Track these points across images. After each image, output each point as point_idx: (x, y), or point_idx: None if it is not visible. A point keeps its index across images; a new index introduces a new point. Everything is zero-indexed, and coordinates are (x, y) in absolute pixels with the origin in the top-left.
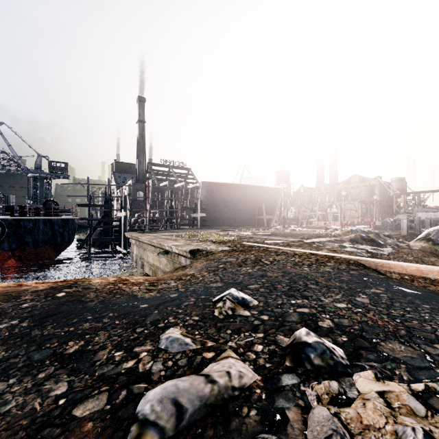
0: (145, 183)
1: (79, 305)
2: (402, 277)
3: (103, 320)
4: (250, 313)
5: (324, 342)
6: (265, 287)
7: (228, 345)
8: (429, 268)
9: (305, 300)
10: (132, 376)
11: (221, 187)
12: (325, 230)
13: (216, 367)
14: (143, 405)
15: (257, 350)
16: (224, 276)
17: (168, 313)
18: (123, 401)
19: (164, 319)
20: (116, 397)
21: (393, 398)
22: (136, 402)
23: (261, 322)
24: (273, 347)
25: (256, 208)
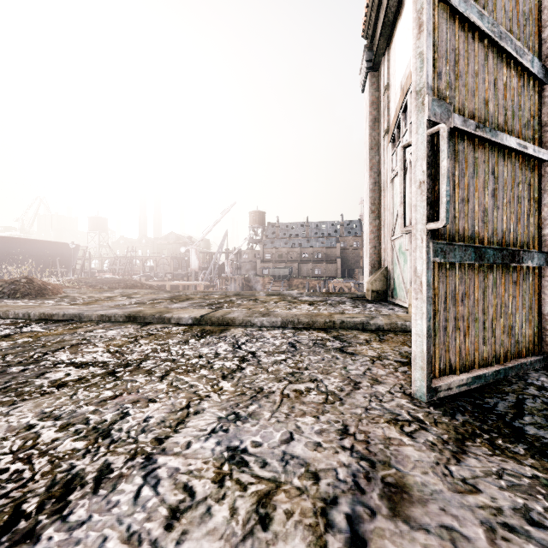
0: None
1: None
2: None
3: None
4: None
5: None
6: None
7: None
8: None
9: None
10: None
11: (5, 241)
12: None
13: None
14: None
15: None
16: None
17: None
18: None
19: None
20: None
21: None
22: None
23: None
24: None
25: (50, 261)
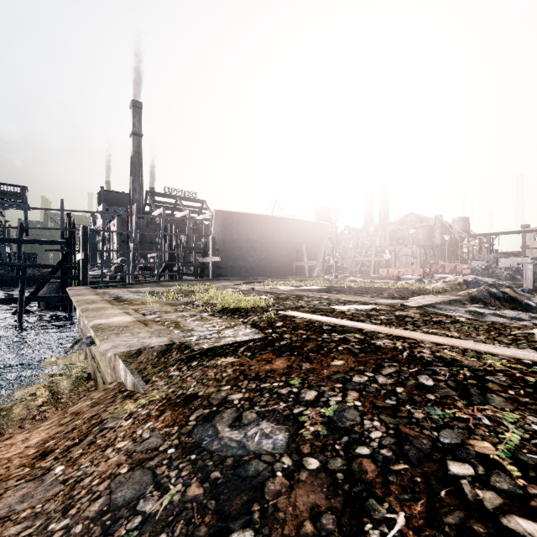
0: (126, 210)
1: None
2: None
3: None
4: None
5: None
6: None
7: None
8: None
9: None
10: None
11: (244, 219)
12: (397, 281)
13: None
14: None
15: None
16: None
17: None
18: None
19: None
20: None
21: None
22: None
23: None
24: None
25: (294, 250)
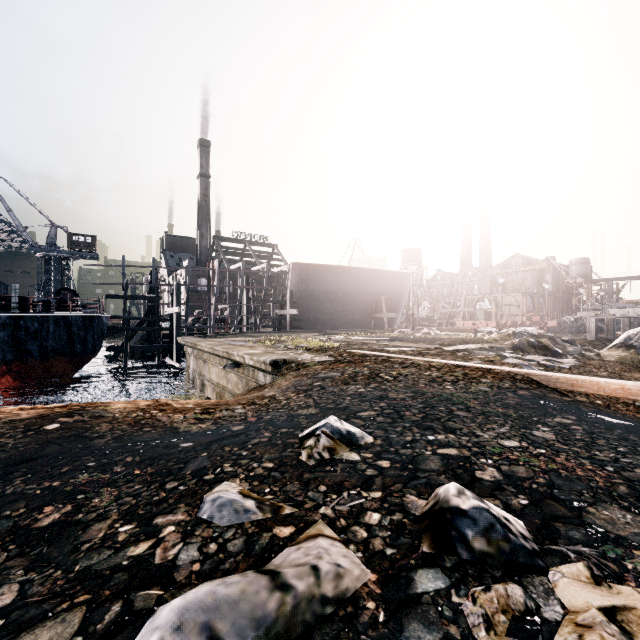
0: (208, 265)
1: (79, 444)
2: (592, 402)
3: (114, 469)
4: (360, 457)
5: (490, 508)
6: (386, 415)
7: (320, 513)
8: (639, 386)
9: (451, 434)
10: (139, 572)
11: (320, 271)
12: (474, 333)
13: (294, 555)
14: (144, 638)
15: (371, 521)
16: (321, 399)
17: (224, 456)
18: (109, 627)
19: (216, 466)
20: (98, 618)
21: (635, 623)
22: (135, 629)
23: (378, 472)
24: (398, 516)
25: (373, 302)
